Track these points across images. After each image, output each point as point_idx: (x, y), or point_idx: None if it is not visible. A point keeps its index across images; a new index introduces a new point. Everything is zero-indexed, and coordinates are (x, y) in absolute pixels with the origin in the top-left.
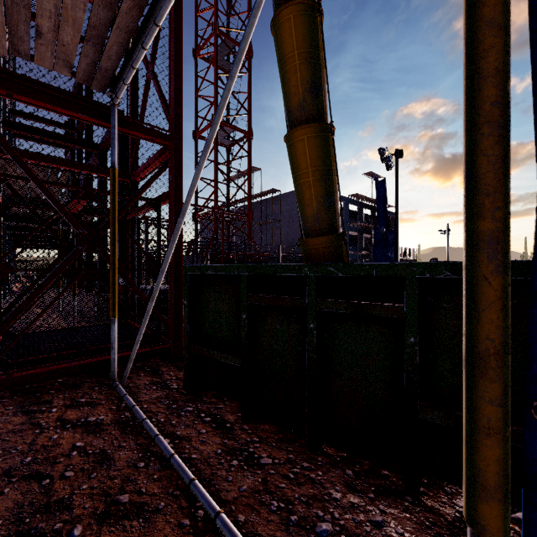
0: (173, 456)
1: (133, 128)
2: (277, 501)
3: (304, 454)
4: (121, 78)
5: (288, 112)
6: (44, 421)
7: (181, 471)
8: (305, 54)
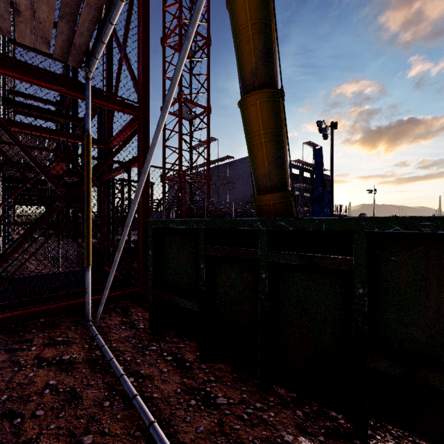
0: (135, 397)
1: (106, 100)
2: (232, 443)
3: (256, 394)
4: (93, 53)
5: (242, 80)
6: (23, 359)
7: (142, 412)
8: (258, 25)
